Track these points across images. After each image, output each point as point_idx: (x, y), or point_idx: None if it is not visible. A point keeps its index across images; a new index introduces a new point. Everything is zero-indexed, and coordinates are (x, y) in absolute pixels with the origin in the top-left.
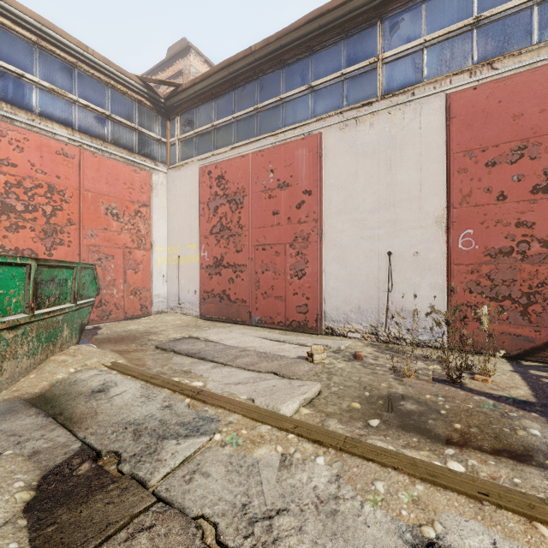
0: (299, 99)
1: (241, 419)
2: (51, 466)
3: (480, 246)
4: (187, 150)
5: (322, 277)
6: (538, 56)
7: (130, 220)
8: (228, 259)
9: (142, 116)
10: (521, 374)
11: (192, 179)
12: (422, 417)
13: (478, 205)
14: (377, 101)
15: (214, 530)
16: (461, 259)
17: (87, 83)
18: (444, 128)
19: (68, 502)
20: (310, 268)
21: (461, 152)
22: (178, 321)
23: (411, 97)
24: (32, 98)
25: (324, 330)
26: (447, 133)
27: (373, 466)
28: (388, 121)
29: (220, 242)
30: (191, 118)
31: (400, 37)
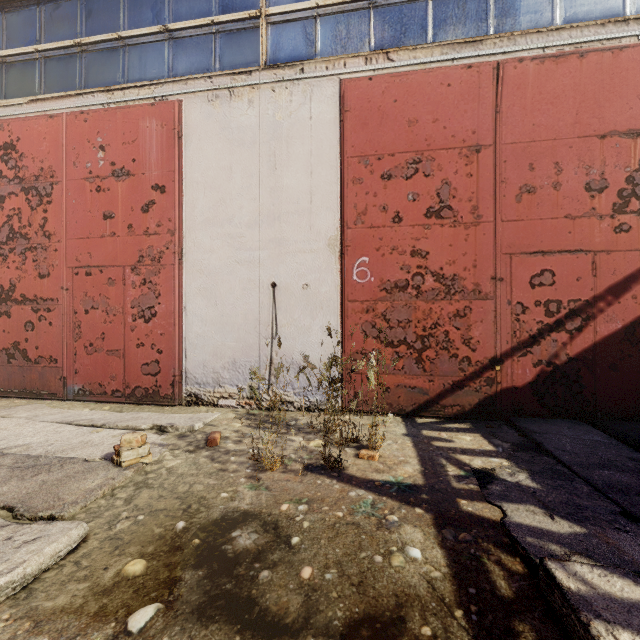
0: (149, 45)
1: None
2: None
3: (376, 278)
4: None
5: (182, 319)
6: (432, 55)
7: None
8: (23, 288)
9: None
10: (414, 438)
11: None
12: (256, 564)
13: (374, 227)
14: (258, 70)
15: None
16: (356, 295)
17: None
18: (338, 123)
19: None
20: (163, 305)
21: (357, 157)
22: None
23: (300, 74)
24: None
25: (186, 399)
26: (341, 130)
27: None
28: (272, 101)
29: (8, 259)
30: None
31: None
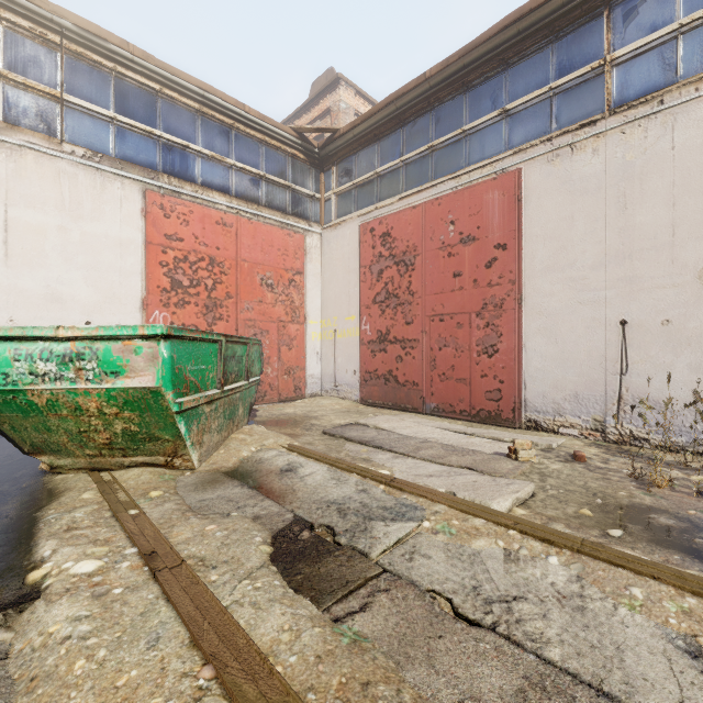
0: (488, 129)
1: (447, 509)
2: (276, 529)
3: None
4: (345, 205)
5: (521, 355)
6: None
7: (284, 290)
8: (395, 332)
9: (295, 171)
10: None
11: (350, 239)
12: (685, 534)
13: None
14: (603, 118)
15: (448, 604)
16: None
17: (243, 144)
18: None
19: (304, 559)
20: (504, 343)
21: None
22: (337, 406)
23: (658, 106)
24: (195, 169)
25: (525, 424)
26: None
27: (624, 572)
28: (620, 143)
29: (385, 313)
30: (349, 167)
31: (639, 26)
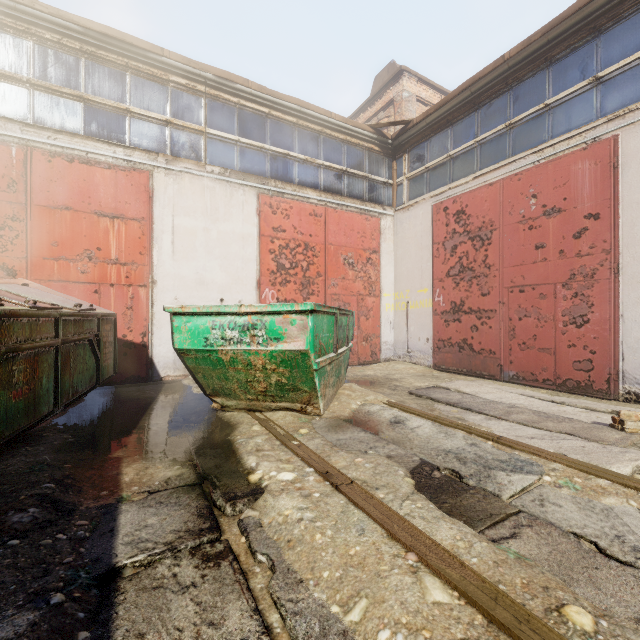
0: (576, 99)
1: (565, 468)
2: (410, 467)
3: None
4: (417, 188)
5: (618, 325)
6: None
7: (362, 268)
8: (470, 303)
9: (371, 162)
10: None
11: (423, 218)
12: None
13: None
14: None
15: (592, 546)
16: None
17: (329, 145)
18: None
19: (444, 492)
20: (597, 313)
21: None
22: (411, 370)
23: None
24: (293, 172)
25: (622, 396)
26: None
27: None
28: None
29: (459, 285)
30: (421, 153)
31: None
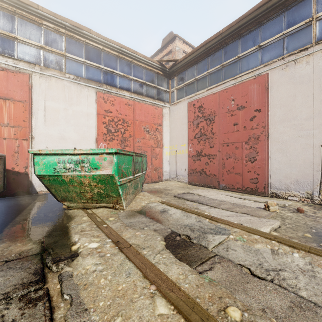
0: (251, 55)
1: (240, 231)
2: (165, 235)
3: None
4: (180, 94)
5: (268, 162)
6: None
7: (153, 133)
8: (205, 151)
9: (158, 80)
10: None
11: (183, 109)
12: None
13: None
14: (312, 46)
15: (248, 270)
16: None
17: (136, 69)
18: None
19: (180, 248)
20: (259, 156)
21: None
22: (177, 185)
23: None
24: (116, 81)
25: (270, 194)
26: None
27: None
28: (321, 58)
29: (200, 142)
30: (182, 76)
31: None
